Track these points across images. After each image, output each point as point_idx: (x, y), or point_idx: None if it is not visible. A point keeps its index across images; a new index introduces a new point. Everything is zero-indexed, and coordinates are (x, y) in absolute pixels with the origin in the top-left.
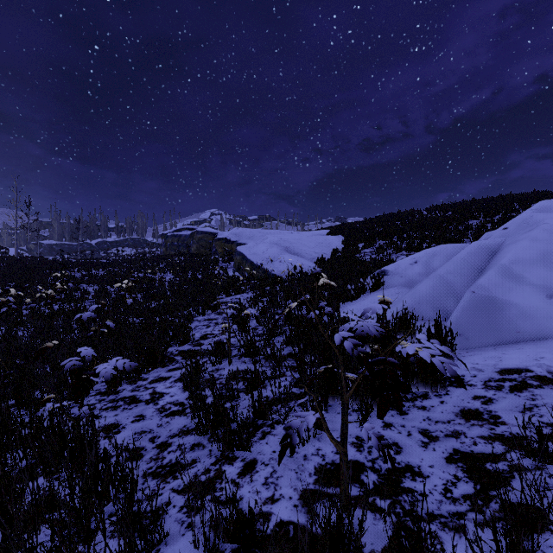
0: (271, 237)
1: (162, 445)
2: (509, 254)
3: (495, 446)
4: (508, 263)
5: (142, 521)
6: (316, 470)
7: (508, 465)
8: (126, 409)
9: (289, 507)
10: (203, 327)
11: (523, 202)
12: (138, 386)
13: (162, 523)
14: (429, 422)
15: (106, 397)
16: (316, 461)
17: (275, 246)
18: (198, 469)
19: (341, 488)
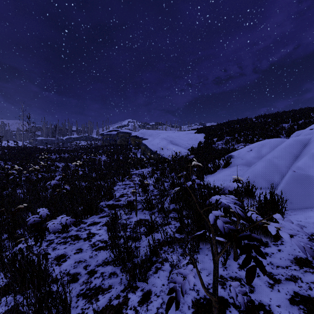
0: (162, 135)
1: (91, 272)
2: None
3: None
4: None
5: None
6: (193, 303)
7: None
8: (72, 244)
9: None
10: (121, 189)
11: None
12: (80, 228)
13: None
14: (272, 266)
15: (61, 234)
16: (193, 296)
17: (164, 140)
18: (112, 294)
19: None
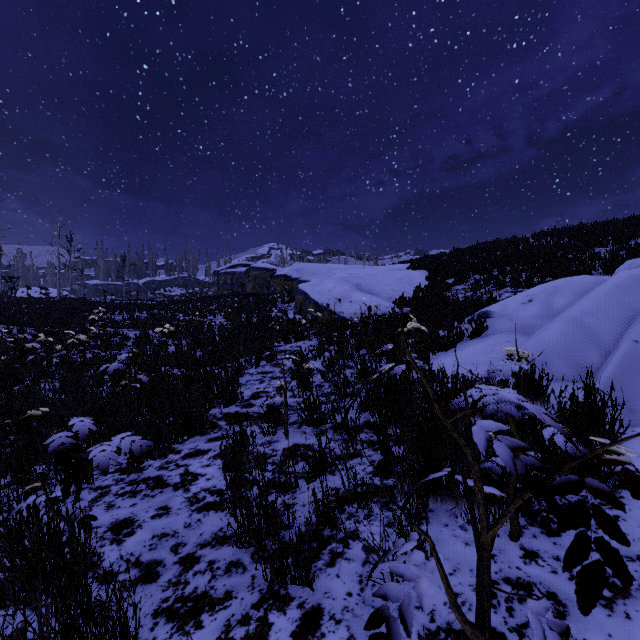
0: (339, 272)
1: (186, 559)
2: None
3: None
4: None
5: None
6: None
7: None
8: (147, 497)
9: None
10: (255, 383)
11: None
12: (168, 462)
13: None
14: None
15: (126, 475)
16: (420, 623)
17: (344, 283)
18: (232, 613)
19: None
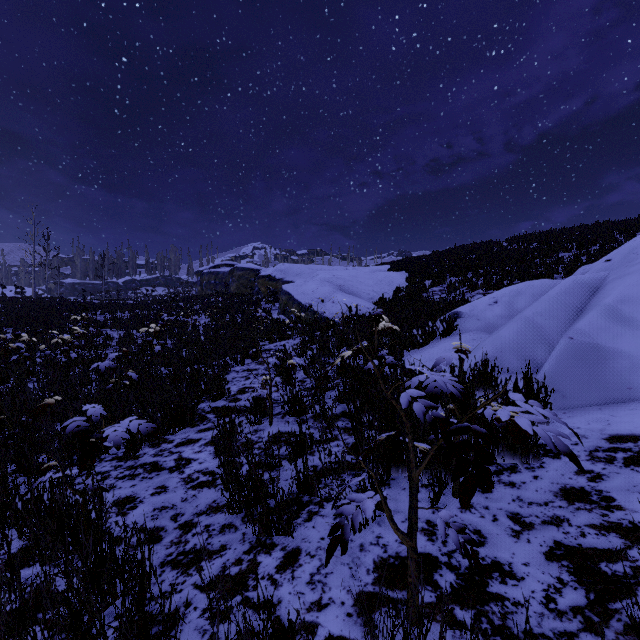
0: (323, 273)
1: (185, 525)
2: (615, 291)
3: (611, 539)
4: (614, 303)
5: (154, 627)
6: (376, 565)
7: (631, 566)
8: (146, 479)
9: (341, 616)
10: (241, 380)
11: (625, 230)
12: (162, 450)
13: (179, 631)
14: (521, 503)
15: (124, 462)
16: (376, 553)
17: (327, 284)
18: (227, 559)
19: (409, 594)
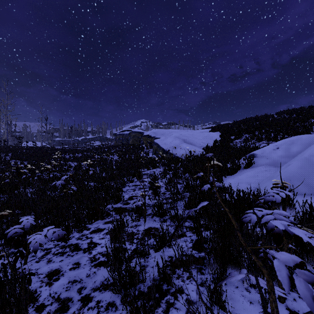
0: (175, 133)
1: (85, 298)
2: None
3: None
4: None
5: None
6: None
7: None
8: (69, 256)
9: None
10: (131, 191)
11: None
12: (82, 235)
13: None
14: None
15: (60, 242)
16: None
17: (177, 139)
18: None
19: None
